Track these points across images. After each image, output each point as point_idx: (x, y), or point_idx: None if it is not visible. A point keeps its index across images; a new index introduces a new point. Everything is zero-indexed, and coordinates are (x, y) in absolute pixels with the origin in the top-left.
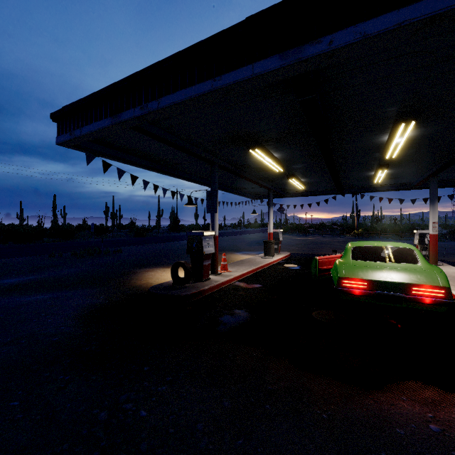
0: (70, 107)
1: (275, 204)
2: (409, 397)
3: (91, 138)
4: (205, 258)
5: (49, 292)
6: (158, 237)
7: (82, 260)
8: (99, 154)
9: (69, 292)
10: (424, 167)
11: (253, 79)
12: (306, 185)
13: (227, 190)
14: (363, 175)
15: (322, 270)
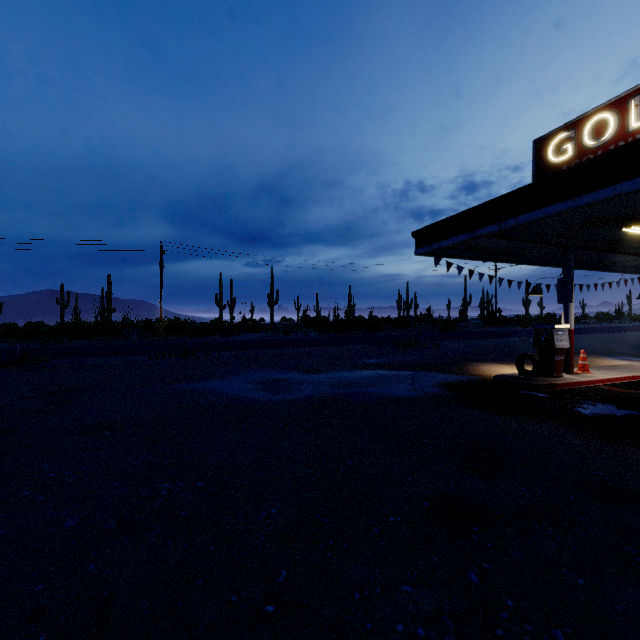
0: (429, 227)
1: None
2: None
3: (445, 248)
4: (557, 353)
5: (405, 370)
6: (472, 333)
7: (407, 351)
8: (443, 256)
9: (420, 372)
10: None
11: (614, 197)
12: None
13: (588, 268)
14: None
15: None
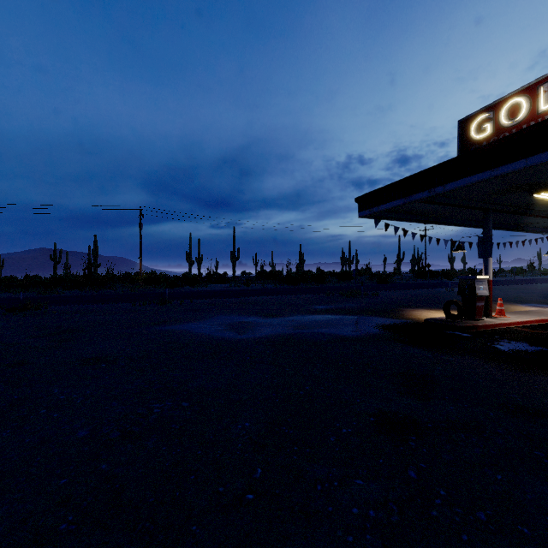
0: (370, 194)
1: None
2: None
3: (383, 212)
4: (478, 299)
5: (350, 315)
6: (405, 284)
7: (350, 299)
8: (381, 218)
9: (362, 316)
10: None
11: (527, 168)
12: None
13: (505, 229)
14: None
15: None
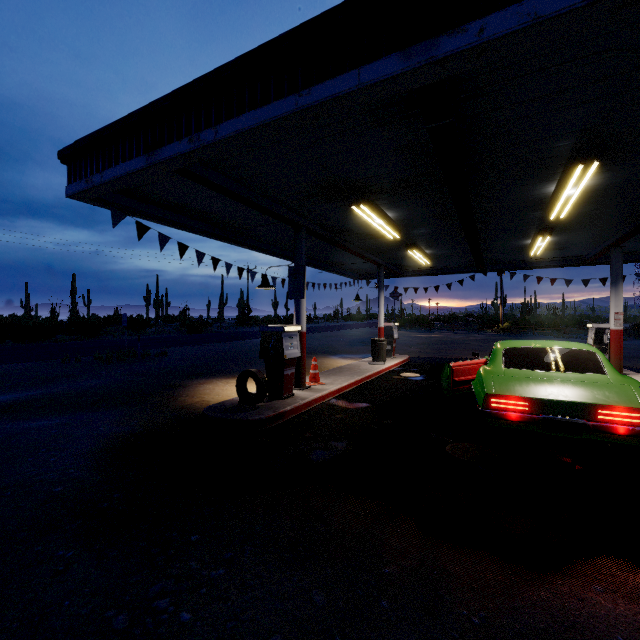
0: (85, 141)
1: (387, 286)
2: (605, 585)
3: (117, 188)
4: (287, 365)
5: (56, 415)
6: (221, 334)
7: (109, 367)
8: (130, 212)
9: (86, 415)
10: (604, 233)
11: (359, 92)
12: (432, 259)
13: (319, 267)
14: (515, 244)
15: (458, 382)
